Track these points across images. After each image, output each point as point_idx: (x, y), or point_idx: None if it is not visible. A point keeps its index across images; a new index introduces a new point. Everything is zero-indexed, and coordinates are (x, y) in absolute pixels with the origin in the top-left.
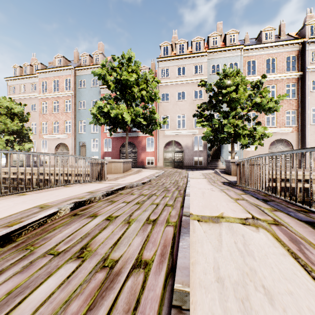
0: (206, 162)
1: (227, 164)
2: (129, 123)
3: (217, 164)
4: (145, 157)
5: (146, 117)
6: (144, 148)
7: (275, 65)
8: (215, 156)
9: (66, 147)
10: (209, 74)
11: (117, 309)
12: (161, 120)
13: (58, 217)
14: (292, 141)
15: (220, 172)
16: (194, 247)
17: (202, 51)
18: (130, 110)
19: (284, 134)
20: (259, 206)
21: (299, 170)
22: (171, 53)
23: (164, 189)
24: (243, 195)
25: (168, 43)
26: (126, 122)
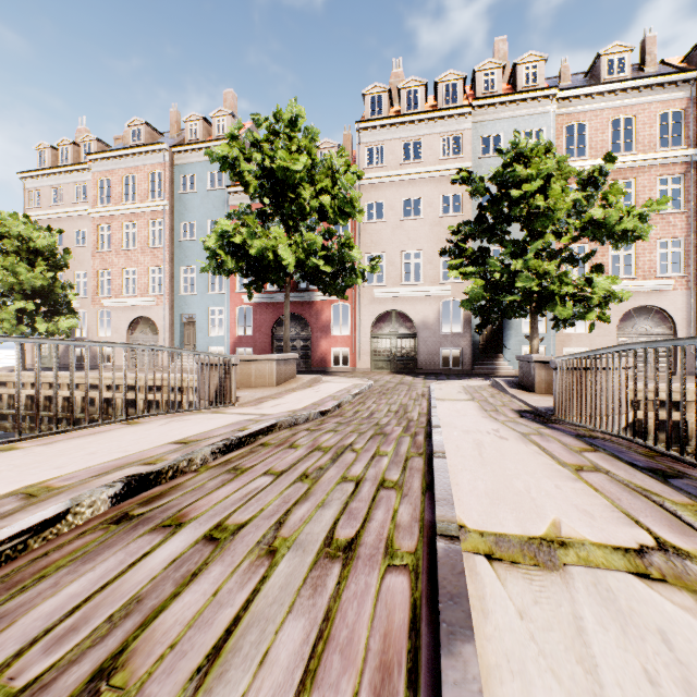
0: (471, 360)
1: (523, 365)
2: (291, 269)
3: (496, 365)
4: (330, 349)
5: (332, 256)
6: (327, 329)
7: (632, 133)
8: (490, 346)
9: (152, 326)
10: (478, 157)
11: None
12: (366, 264)
13: (69, 529)
14: (673, 310)
15: (506, 385)
16: None
17: (461, 105)
18: (293, 240)
19: (654, 294)
20: (655, 497)
21: (693, 378)
22: (388, 110)
23: (374, 430)
24: (589, 453)
25: (382, 88)
26: (284, 269)
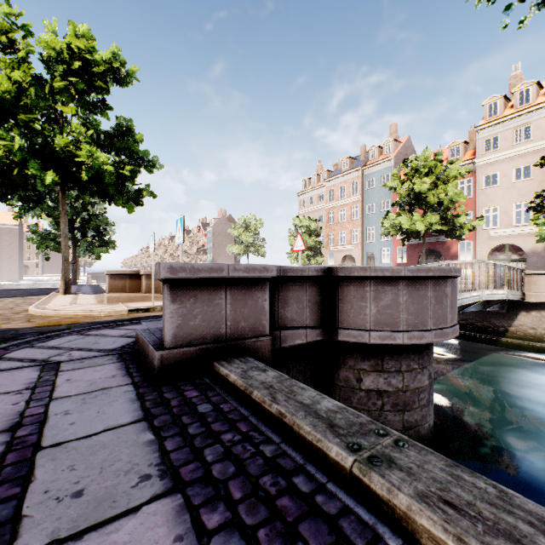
0: None
1: None
2: (422, 233)
3: None
4: None
5: (448, 221)
6: (455, 258)
7: None
8: None
9: (352, 259)
10: None
11: None
12: (484, 215)
13: None
14: None
15: None
16: None
17: None
18: (424, 218)
19: None
20: None
21: None
22: (502, 109)
23: None
24: None
25: (497, 96)
26: (420, 231)
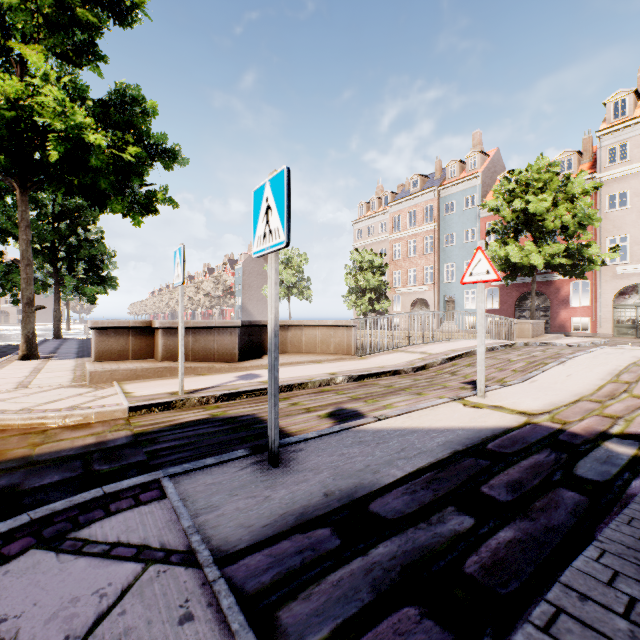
0: None
1: None
2: (540, 268)
3: None
4: (569, 318)
5: (572, 252)
6: (566, 302)
7: None
8: None
9: (425, 304)
10: None
11: (564, 355)
12: (607, 246)
13: (514, 346)
14: None
15: None
16: (599, 350)
17: None
18: (541, 248)
19: None
20: None
21: None
22: (633, 108)
23: None
24: None
25: (626, 92)
26: (533, 266)
